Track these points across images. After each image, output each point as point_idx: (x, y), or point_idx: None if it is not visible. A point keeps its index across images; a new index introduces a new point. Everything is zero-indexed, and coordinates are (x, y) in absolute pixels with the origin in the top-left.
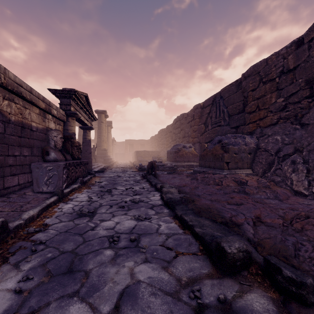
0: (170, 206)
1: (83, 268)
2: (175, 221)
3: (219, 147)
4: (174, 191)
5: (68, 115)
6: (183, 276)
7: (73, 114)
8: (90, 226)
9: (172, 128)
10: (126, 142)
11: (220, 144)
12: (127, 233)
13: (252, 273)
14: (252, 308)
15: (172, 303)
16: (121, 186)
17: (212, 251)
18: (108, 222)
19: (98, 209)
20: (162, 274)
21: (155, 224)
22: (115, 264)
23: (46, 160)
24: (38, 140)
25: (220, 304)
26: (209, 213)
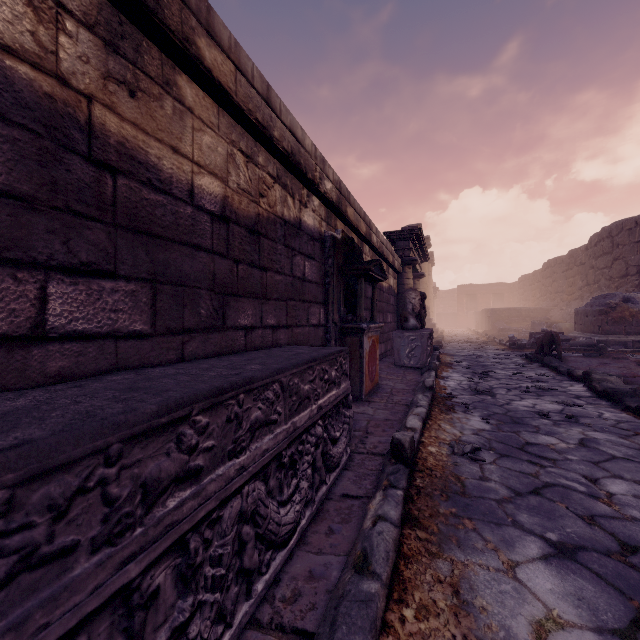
0: (613, 398)
1: (528, 423)
2: (627, 413)
3: None
4: (615, 380)
5: (404, 263)
6: None
7: (412, 260)
8: (502, 402)
9: (587, 256)
10: (460, 291)
11: None
12: (555, 412)
13: None
14: None
15: (638, 451)
16: (500, 370)
17: None
18: (521, 402)
19: (493, 390)
20: (621, 440)
21: (593, 412)
22: (560, 427)
23: (404, 328)
24: (385, 302)
25: None
26: None
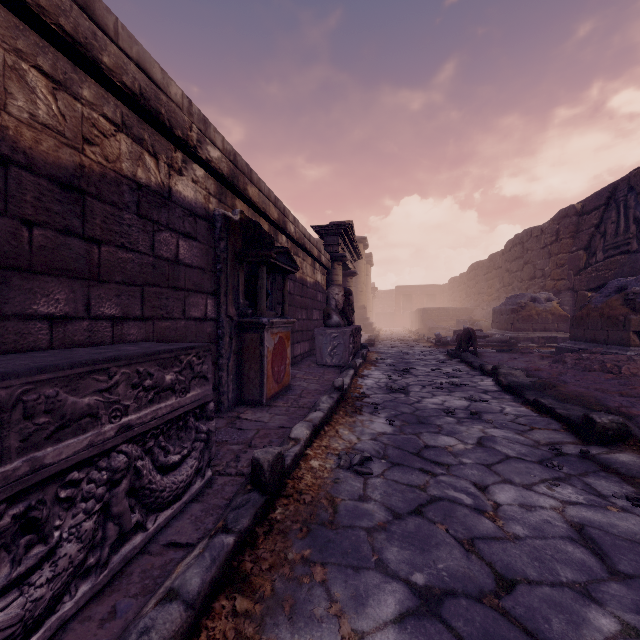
0: (515, 391)
1: (432, 423)
2: (526, 406)
3: (617, 301)
4: (519, 374)
5: (333, 259)
6: (541, 441)
7: (341, 257)
8: (413, 400)
9: (504, 260)
10: (397, 291)
11: (620, 295)
12: (462, 409)
13: (628, 444)
14: (617, 459)
15: (531, 448)
16: (421, 366)
17: (579, 426)
18: (432, 399)
19: (408, 387)
20: (517, 436)
21: (497, 407)
22: (462, 425)
23: (327, 325)
24: (310, 298)
25: (582, 455)
26: (581, 401)
